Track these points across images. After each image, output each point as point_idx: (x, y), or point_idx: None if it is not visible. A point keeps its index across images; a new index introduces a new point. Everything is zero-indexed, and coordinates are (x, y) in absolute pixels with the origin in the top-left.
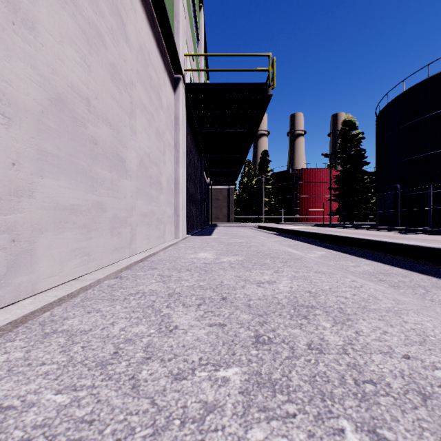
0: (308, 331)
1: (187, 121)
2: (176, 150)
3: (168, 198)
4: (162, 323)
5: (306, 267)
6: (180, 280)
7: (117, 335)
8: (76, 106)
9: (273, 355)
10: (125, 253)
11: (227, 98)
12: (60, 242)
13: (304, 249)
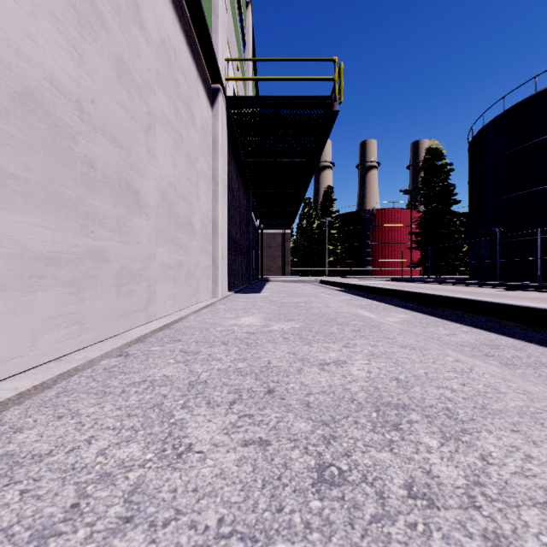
0: (403, 456)
1: (230, 146)
2: (213, 182)
3: (203, 245)
4: (168, 439)
5: (388, 338)
6: (210, 359)
7: (89, 464)
8: (59, 109)
9: (348, 511)
10: (139, 319)
11: (281, 116)
12: (30, 307)
13: (380, 311)
